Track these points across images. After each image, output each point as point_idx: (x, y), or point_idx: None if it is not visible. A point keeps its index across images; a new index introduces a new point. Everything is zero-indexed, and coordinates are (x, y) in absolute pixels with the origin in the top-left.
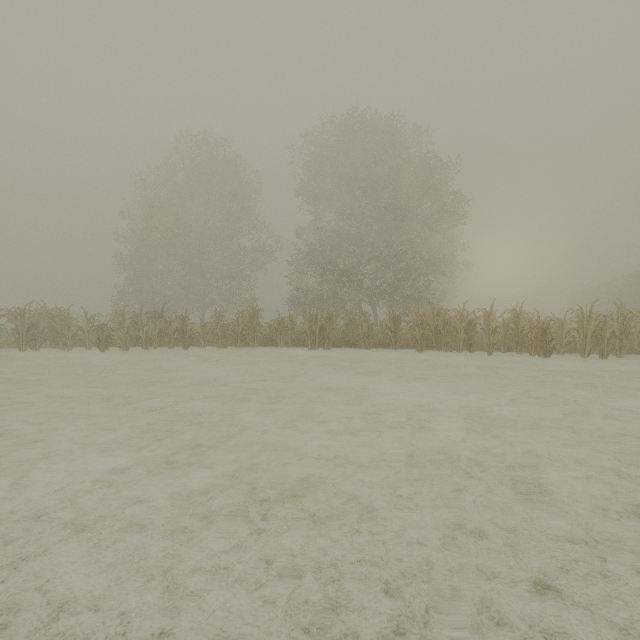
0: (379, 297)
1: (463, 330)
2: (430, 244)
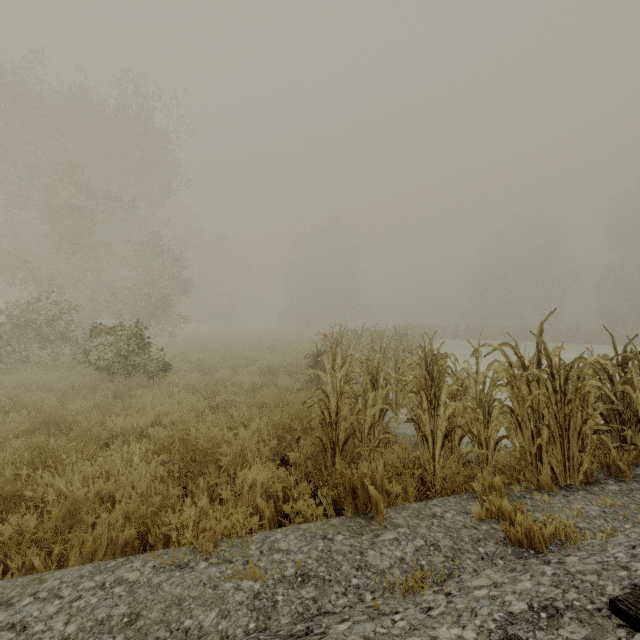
0: None
1: None
2: None
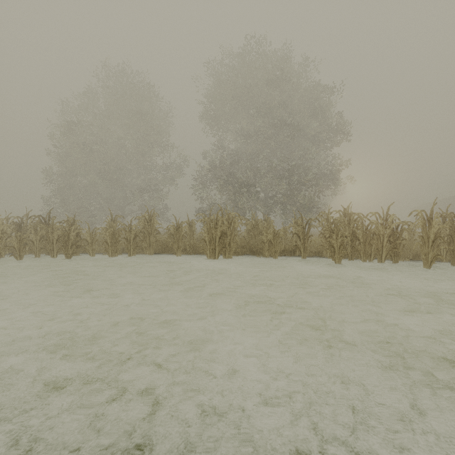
0: (273, 206)
1: (387, 237)
2: (315, 161)
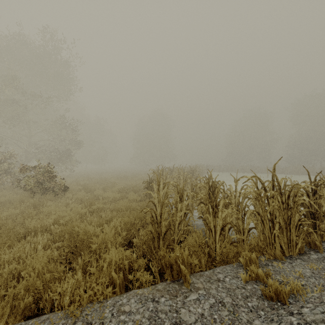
0: None
1: None
2: None
